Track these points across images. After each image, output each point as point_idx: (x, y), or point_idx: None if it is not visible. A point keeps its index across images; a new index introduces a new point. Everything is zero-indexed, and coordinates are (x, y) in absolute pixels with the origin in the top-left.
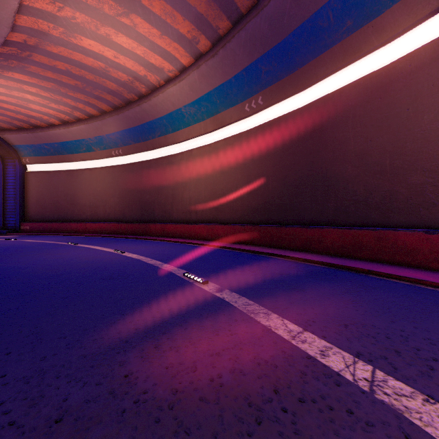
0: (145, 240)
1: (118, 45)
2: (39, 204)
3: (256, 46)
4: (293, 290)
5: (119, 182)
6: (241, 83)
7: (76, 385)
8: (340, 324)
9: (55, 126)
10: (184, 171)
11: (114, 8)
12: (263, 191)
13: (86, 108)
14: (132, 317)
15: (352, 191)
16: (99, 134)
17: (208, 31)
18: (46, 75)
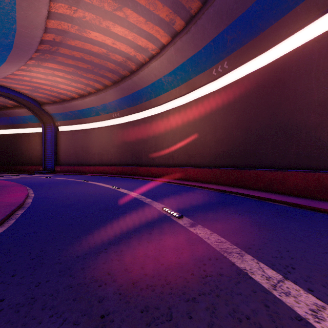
0: (135, 179)
1: (115, 34)
2: (66, 153)
3: (223, 19)
4: (263, 229)
5: (117, 136)
6: (209, 52)
7: (56, 321)
8: (325, 275)
9: (75, 99)
10: (164, 127)
11: (112, 5)
12: (228, 140)
13: (94, 84)
14: (117, 247)
15: (315, 137)
16: (104, 102)
17: (182, 12)
18: (68, 62)
